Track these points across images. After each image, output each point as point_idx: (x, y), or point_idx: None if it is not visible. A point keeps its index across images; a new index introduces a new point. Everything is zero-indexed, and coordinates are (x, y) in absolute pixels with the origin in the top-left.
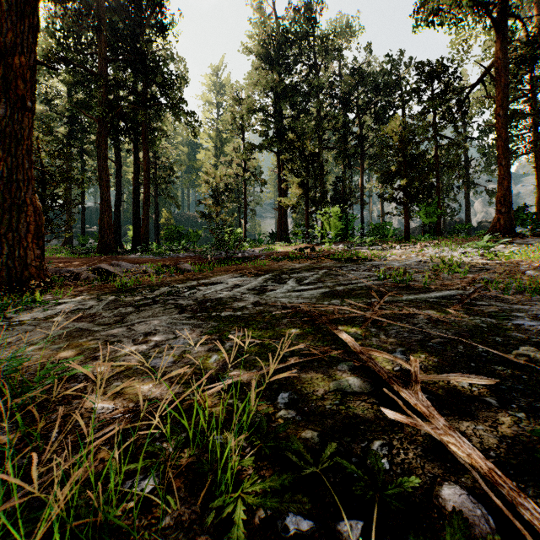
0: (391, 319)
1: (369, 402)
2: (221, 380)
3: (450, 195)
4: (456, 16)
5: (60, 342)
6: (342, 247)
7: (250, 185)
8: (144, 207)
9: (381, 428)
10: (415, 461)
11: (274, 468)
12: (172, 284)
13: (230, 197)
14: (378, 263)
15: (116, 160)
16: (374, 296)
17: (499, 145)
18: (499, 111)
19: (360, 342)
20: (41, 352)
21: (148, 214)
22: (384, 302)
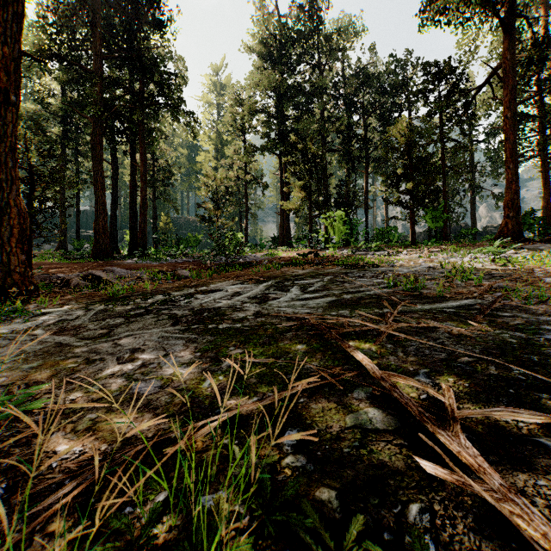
0: (407, 333)
1: (395, 443)
2: (215, 412)
3: (456, 199)
4: (463, 15)
5: (34, 361)
6: (347, 252)
7: (251, 188)
8: (141, 211)
9: (416, 483)
10: (468, 537)
11: (281, 550)
12: (168, 292)
13: (231, 201)
14: (385, 269)
15: (112, 162)
16: (385, 306)
17: (506, 148)
18: (507, 113)
19: (376, 362)
20: (10, 373)
21: (145, 218)
22: (397, 312)
